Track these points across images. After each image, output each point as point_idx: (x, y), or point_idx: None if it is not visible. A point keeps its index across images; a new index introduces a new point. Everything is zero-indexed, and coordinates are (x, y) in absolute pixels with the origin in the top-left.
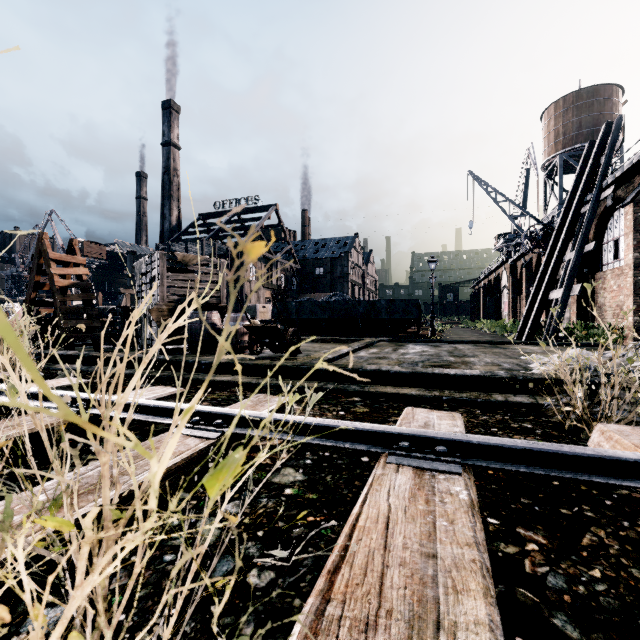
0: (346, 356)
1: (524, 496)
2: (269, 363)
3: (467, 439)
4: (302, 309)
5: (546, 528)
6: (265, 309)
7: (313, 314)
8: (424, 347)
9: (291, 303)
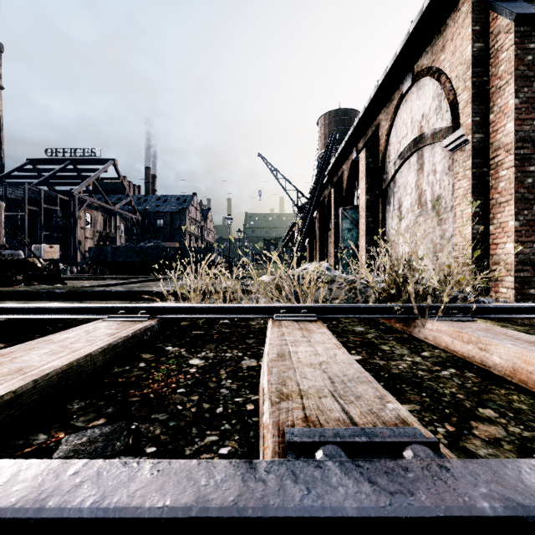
0: (114, 286)
1: (42, 334)
2: (12, 289)
3: (9, 305)
4: (118, 253)
5: (19, 342)
6: (53, 249)
7: (128, 257)
8: None
9: (107, 248)
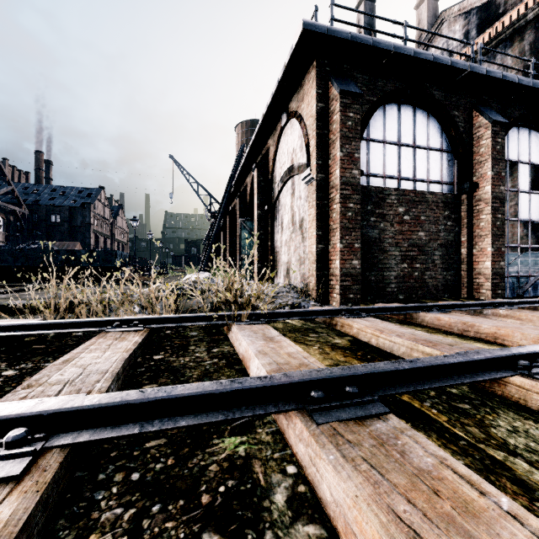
0: None
1: None
2: None
3: None
4: None
5: None
6: None
7: (2, 261)
8: (91, 289)
9: None
